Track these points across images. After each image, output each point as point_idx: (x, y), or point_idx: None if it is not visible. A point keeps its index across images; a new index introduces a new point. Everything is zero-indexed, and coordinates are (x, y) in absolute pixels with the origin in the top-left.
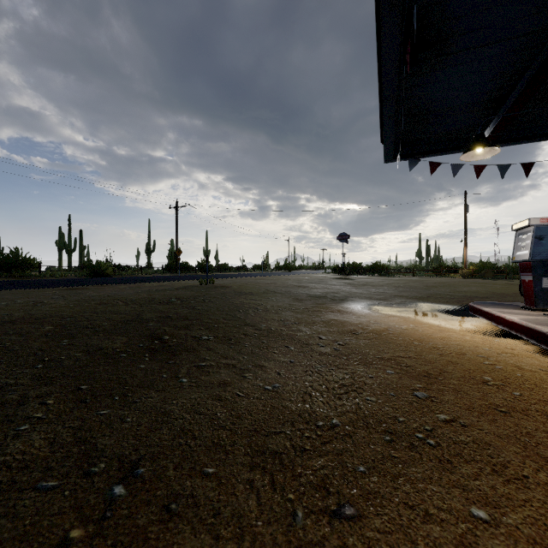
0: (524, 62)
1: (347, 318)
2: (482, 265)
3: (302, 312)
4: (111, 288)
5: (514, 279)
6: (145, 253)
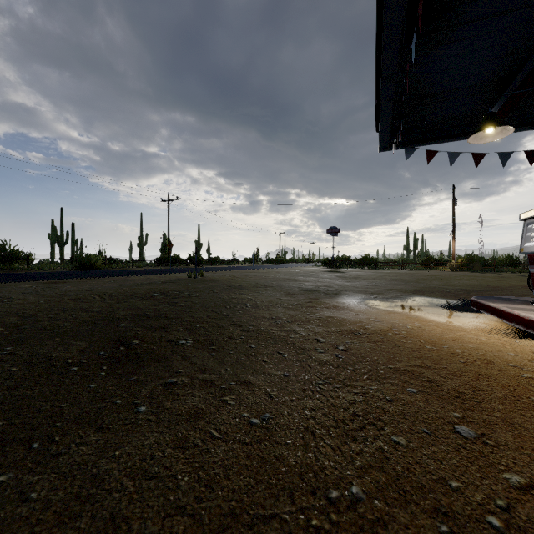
0: None
1: (344, 315)
2: (470, 258)
3: (295, 309)
4: (94, 281)
5: (502, 272)
6: (138, 246)
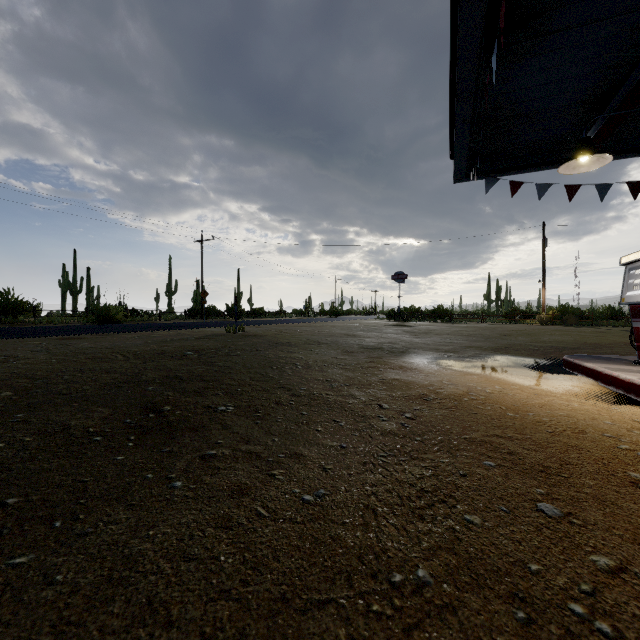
0: (639, 48)
1: (412, 376)
2: (563, 309)
3: (354, 370)
4: (115, 337)
5: (601, 326)
6: (166, 295)
